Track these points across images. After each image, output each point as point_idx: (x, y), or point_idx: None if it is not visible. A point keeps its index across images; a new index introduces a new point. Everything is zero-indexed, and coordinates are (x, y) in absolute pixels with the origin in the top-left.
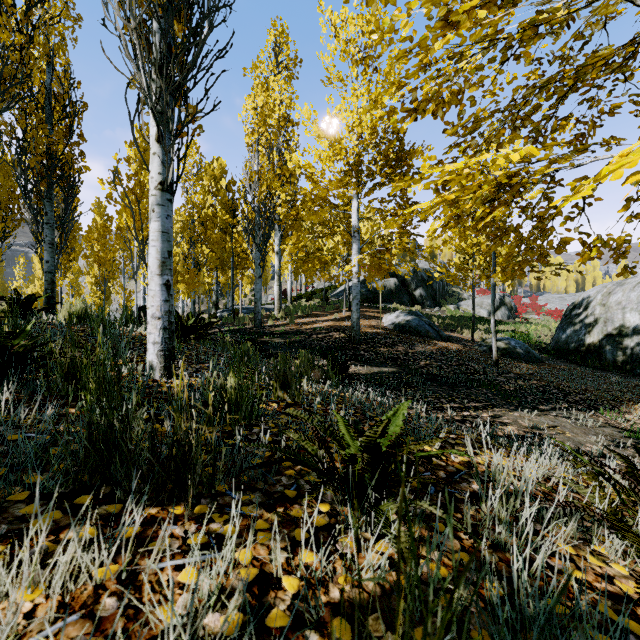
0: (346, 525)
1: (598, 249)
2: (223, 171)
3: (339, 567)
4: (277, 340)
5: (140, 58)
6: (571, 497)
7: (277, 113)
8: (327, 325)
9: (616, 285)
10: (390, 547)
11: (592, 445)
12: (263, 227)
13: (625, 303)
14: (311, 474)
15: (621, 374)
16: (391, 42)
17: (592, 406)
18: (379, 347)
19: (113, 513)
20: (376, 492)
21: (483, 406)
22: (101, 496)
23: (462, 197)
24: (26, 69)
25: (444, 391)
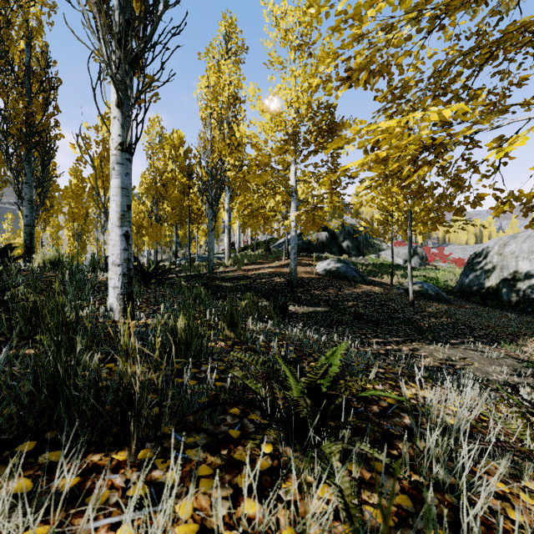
0: (288, 468)
1: (510, 204)
2: (181, 141)
3: (282, 518)
4: (227, 284)
5: (100, 30)
6: (503, 435)
7: (227, 92)
8: (269, 271)
9: (510, 238)
10: (332, 492)
11: (497, 374)
12: (215, 188)
13: (518, 253)
14: (254, 412)
15: (515, 312)
16: (327, 15)
17: (494, 340)
18: (313, 290)
19: (54, 461)
20: (317, 433)
21: (403, 341)
22: (45, 442)
23: (391, 156)
24: (5, 46)
25: (369, 328)
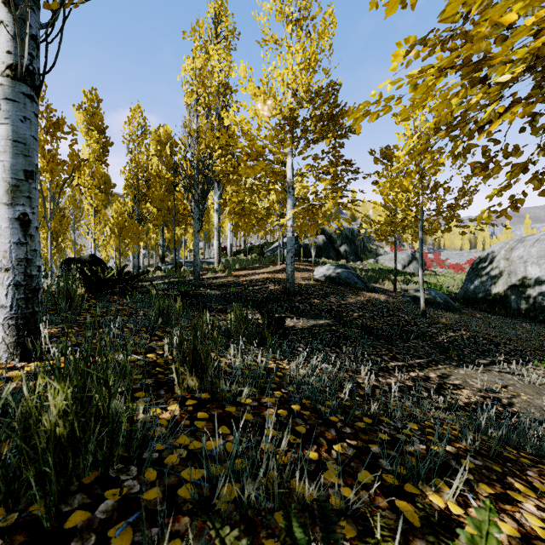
0: None
1: None
2: (168, 137)
3: None
4: (214, 292)
5: None
6: None
7: (216, 80)
8: (263, 277)
9: (517, 242)
10: None
11: None
12: (201, 183)
13: (526, 257)
14: None
15: (527, 321)
16: None
17: (524, 357)
18: (313, 298)
19: None
20: None
21: (426, 363)
22: None
23: (493, 59)
24: None
25: (383, 345)
